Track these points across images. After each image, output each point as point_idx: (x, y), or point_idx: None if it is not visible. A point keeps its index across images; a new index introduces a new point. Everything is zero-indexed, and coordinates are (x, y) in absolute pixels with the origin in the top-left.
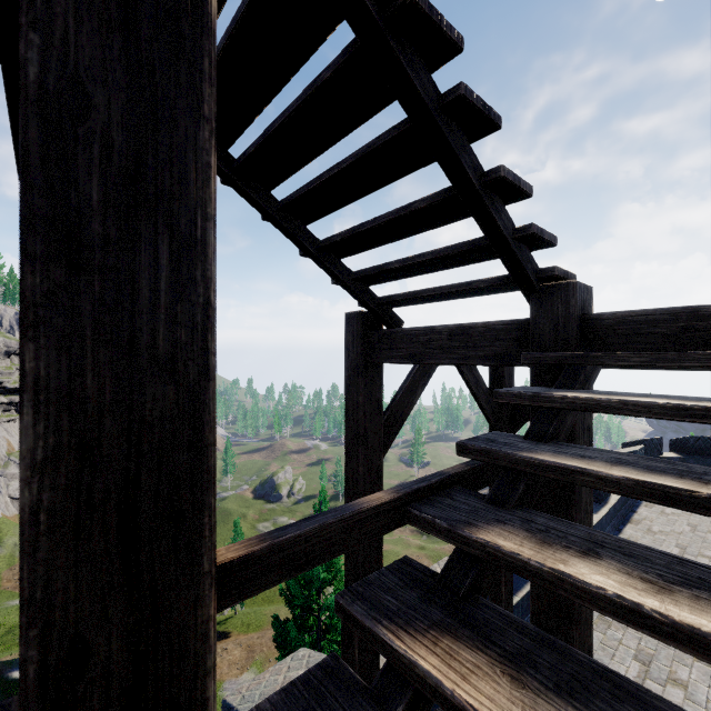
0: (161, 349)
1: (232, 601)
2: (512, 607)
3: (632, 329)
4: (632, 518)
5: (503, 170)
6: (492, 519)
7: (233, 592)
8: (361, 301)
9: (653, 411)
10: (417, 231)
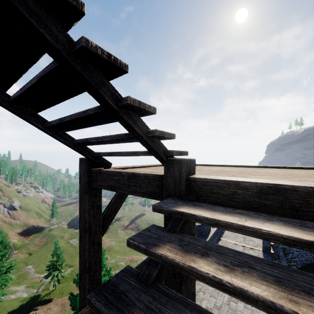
0: None
1: None
2: None
3: (210, 189)
4: None
5: (130, 99)
6: None
7: None
8: (83, 155)
9: (206, 280)
10: (101, 123)
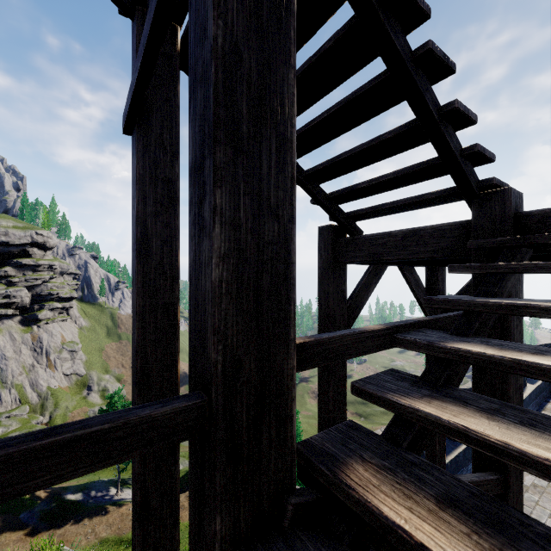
0: (272, 201)
1: (296, 369)
2: (445, 462)
3: None
4: (546, 406)
5: (457, 103)
6: (458, 340)
7: (297, 364)
8: (333, 216)
9: None
10: (381, 158)
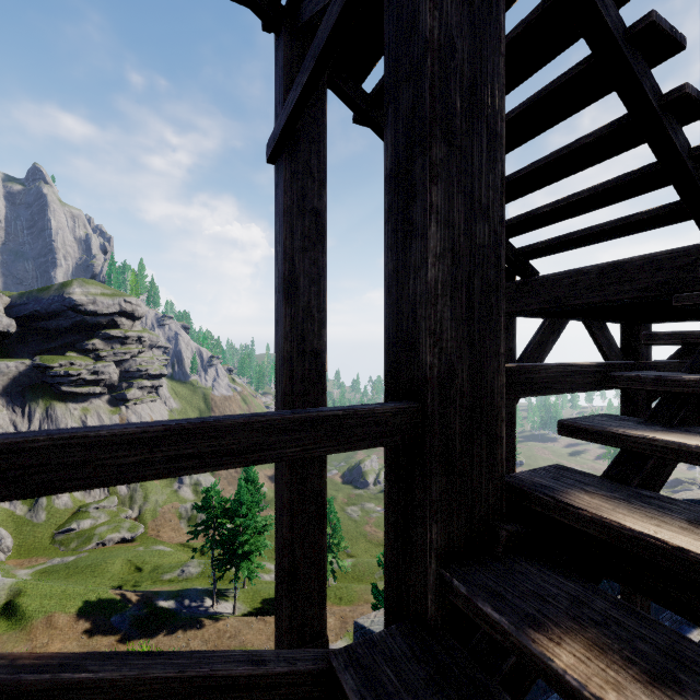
0: (482, 202)
1: None
2: None
3: None
4: None
5: (688, 87)
6: (697, 375)
7: None
8: None
9: None
10: (572, 172)
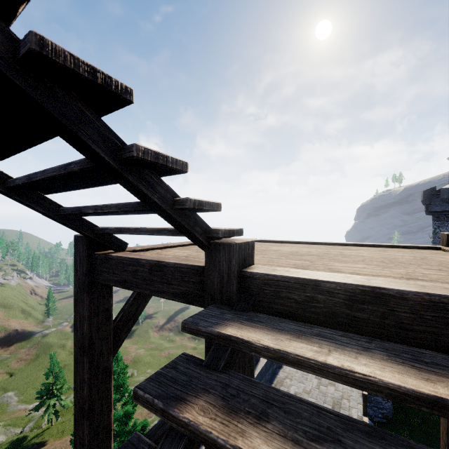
0: None
1: None
2: None
3: (275, 291)
4: None
5: (136, 150)
6: None
7: None
8: (78, 231)
9: None
10: (101, 184)
